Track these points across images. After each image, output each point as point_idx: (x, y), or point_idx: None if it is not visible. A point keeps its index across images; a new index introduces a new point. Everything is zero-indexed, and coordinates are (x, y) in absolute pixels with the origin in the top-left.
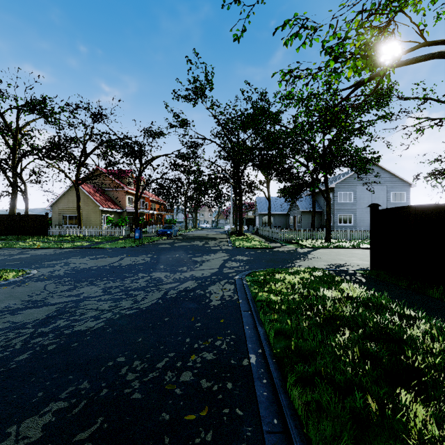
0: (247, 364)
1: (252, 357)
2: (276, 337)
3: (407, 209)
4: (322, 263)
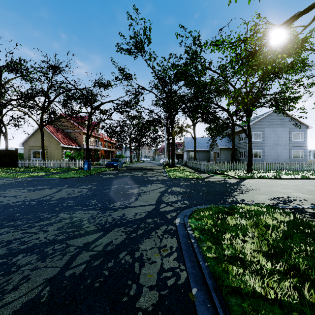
0: None
1: None
2: None
3: None
4: (263, 196)
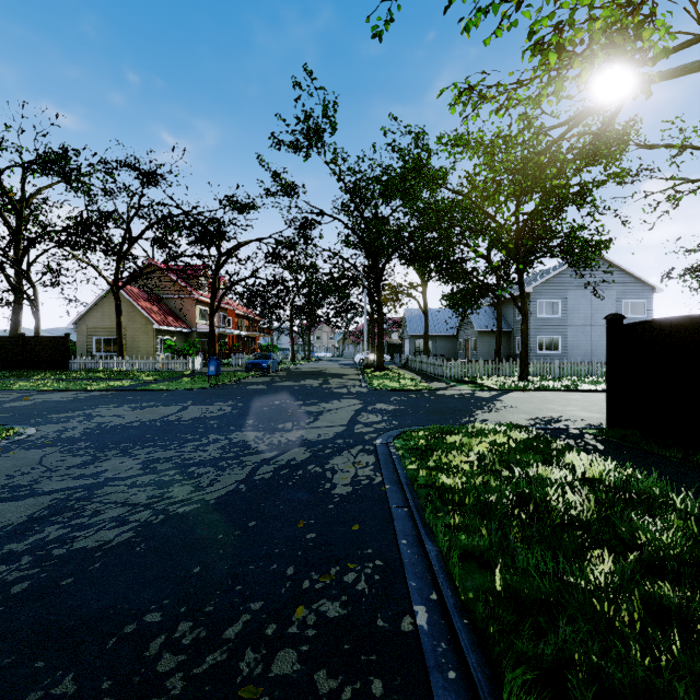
0: (411, 630)
1: (420, 611)
2: (462, 564)
3: (679, 322)
4: (521, 415)
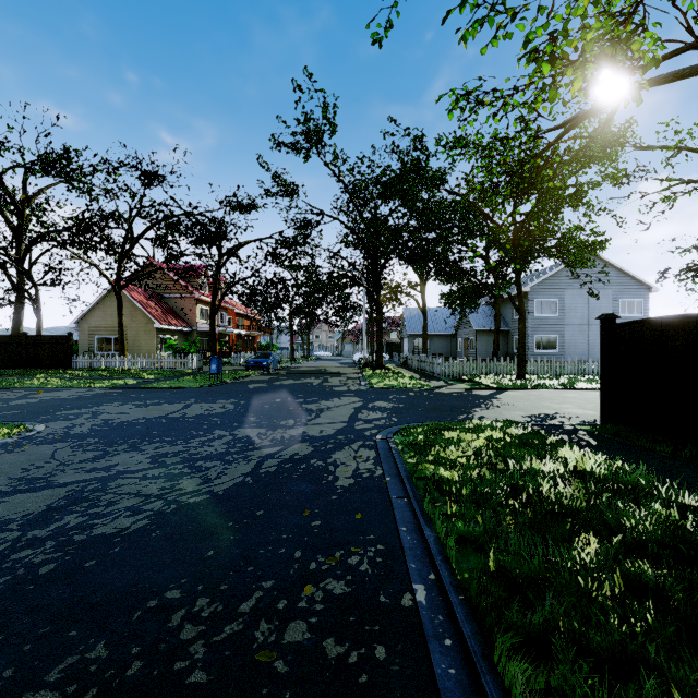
0: (411, 605)
1: (419, 588)
2: (458, 548)
3: (669, 322)
4: (517, 413)
